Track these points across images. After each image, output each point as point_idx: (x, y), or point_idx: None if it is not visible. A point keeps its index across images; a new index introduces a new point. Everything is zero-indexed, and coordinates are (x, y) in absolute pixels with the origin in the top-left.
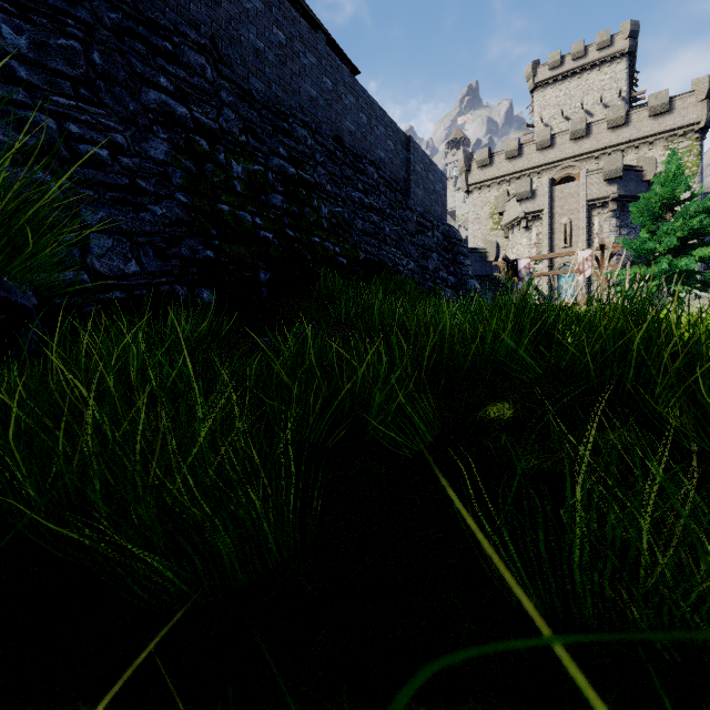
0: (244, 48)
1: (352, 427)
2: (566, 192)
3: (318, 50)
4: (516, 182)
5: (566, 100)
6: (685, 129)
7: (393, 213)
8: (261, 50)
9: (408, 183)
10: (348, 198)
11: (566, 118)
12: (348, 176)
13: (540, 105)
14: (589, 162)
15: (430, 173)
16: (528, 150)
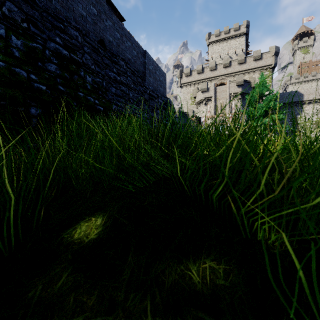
0: None
1: None
2: (221, 89)
3: None
4: (201, 84)
5: (222, 51)
6: (266, 67)
7: (135, 87)
8: None
9: (145, 74)
10: (107, 75)
11: (222, 58)
12: (107, 64)
13: (211, 52)
14: (230, 77)
15: (157, 71)
16: (206, 70)
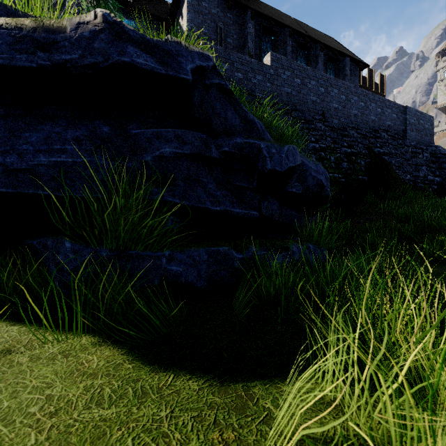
0: (331, 111)
1: (400, 240)
2: None
3: (358, 93)
4: None
5: None
6: None
7: (396, 152)
8: (336, 108)
9: (405, 131)
10: (372, 153)
11: None
12: (372, 143)
13: None
14: None
15: (421, 120)
16: None
